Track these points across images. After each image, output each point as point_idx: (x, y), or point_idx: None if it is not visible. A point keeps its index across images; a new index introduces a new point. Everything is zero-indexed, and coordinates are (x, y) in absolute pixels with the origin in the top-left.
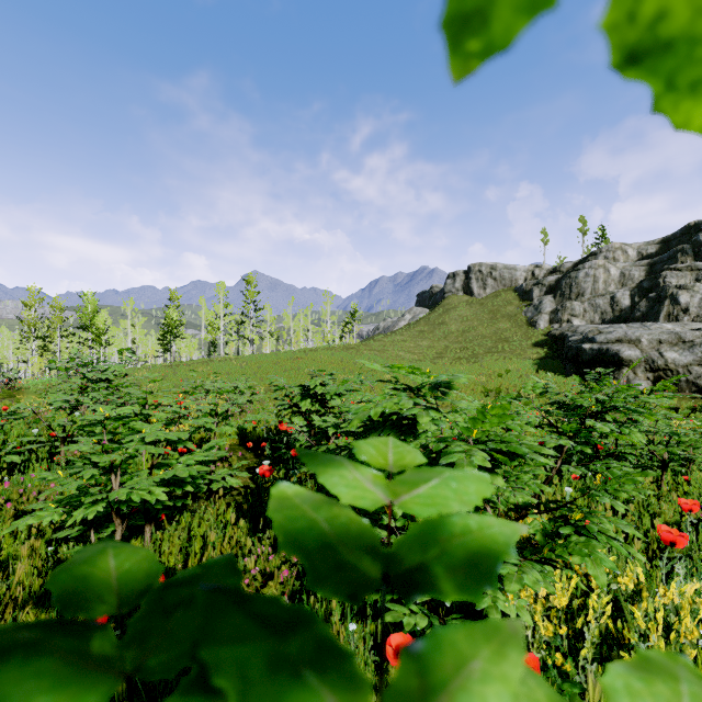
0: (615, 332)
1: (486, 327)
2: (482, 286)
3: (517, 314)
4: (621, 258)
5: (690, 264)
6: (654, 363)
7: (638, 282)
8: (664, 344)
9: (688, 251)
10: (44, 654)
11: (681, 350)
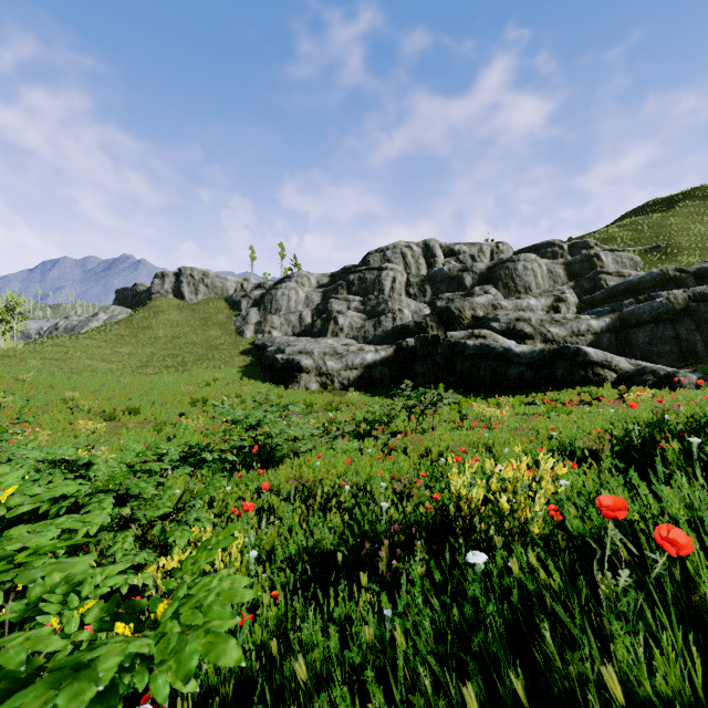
0: (299, 346)
1: (198, 334)
2: (194, 291)
3: (227, 322)
4: (307, 284)
5: (345, 296)
6: (321, 370)
7: (317, 305)
8: (327, 356)
9: (344, 286)
10: None
11: (336, 360)
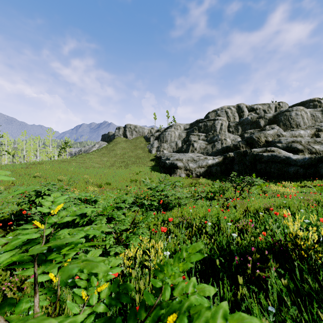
0: (176, 156)
1: (132, 152)
2: (131, 134)
3: (144, 147)
4: (179, 128)
5: (197, 133)
6: (186, 168)
7: (184, 138)
8: (189, 161)
9: (197, 129)
10: (26, 264)
11: (193, 163)
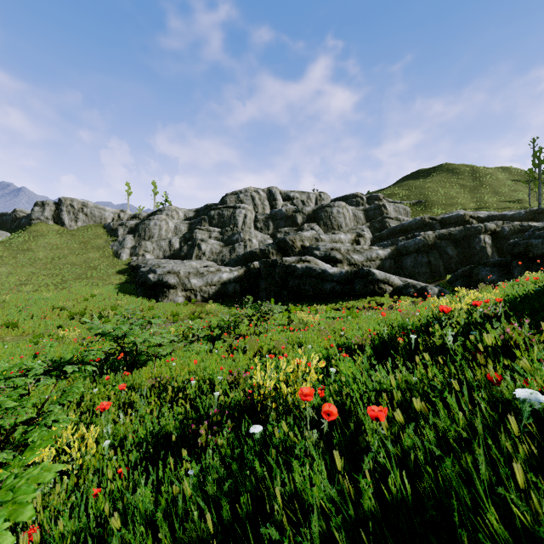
0: (168, 267)
1: (77, 256)
2: (74, 219)
3: (105, 246)
4: (176, 216)
5: (207, 228)
6: (186, 286)
7: (184, 234)
8: (191, 275)
9: (207, 220)
10: None
11: (198, 278)
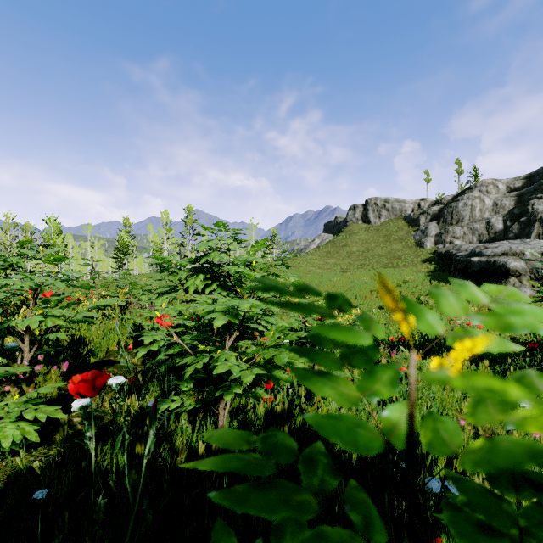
0: (501, 247)
1: (382, 248)
2: (377, 216)
3: (407, 237)
4: (493, 191)
5: None
6: (538, 273)
7: (509, 209)
8: None
9: None
10: None
11: None
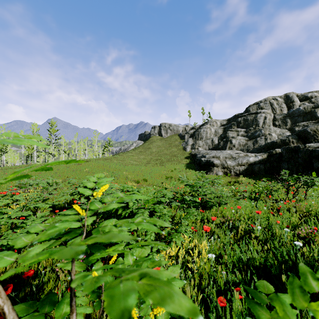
0: (212, 154)
1: (167, 150)
2: (166, 133)
3: (179, 145)
4: (215, 125)
5: (236, 129)
6: (224, 165)
7: (220, 134)
8: (227, 158)
9: (235, 124)
10: None
11: (232, 160)
